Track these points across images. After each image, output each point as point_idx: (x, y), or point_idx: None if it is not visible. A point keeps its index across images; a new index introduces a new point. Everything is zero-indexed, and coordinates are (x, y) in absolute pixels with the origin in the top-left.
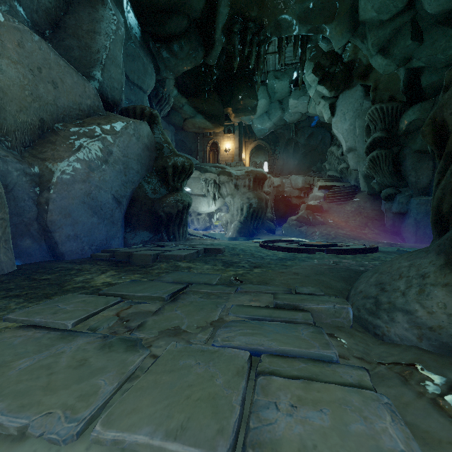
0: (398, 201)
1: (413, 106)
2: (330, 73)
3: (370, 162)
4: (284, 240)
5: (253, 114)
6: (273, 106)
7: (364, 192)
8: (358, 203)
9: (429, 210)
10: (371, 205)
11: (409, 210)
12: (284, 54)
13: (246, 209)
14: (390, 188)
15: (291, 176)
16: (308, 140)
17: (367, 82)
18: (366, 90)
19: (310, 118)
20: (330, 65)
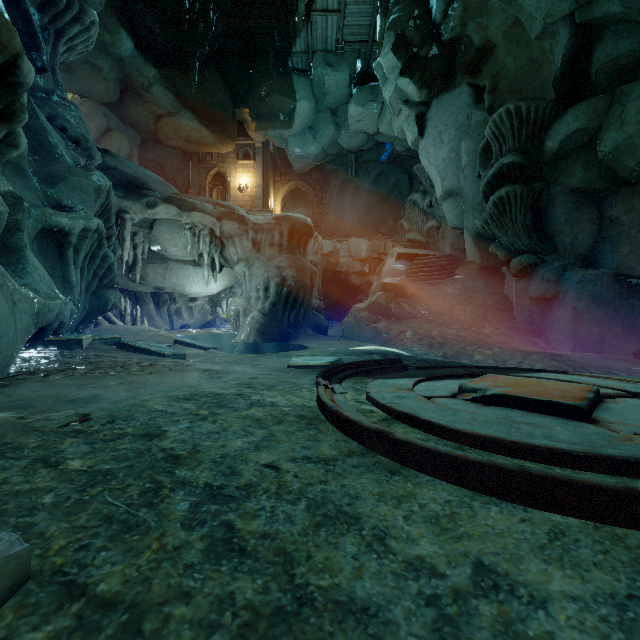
0: (542, 277)
1: (574, 106)
2: (421, 59)
3: (494, 209)
4: (377, 362)
5: (288, 127)
6: (322, 118)
7: (468, 265)
8: (463, 283)
9: (599, 292)
10: (486, 285)
11: (561, 292)
12: (343, 16)
13: (275, 288)
14: (528, 254)
15: (350, 239)
16: (376, 185)
17: (479, 79)
18: (476, 94)
19: (379, 146)
20: (420, 42)
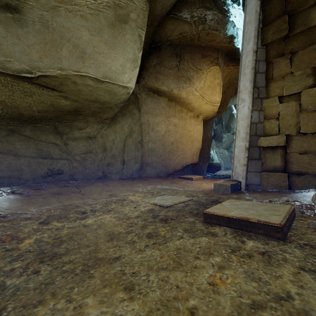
0: None
1: None
2: None
3: None
4: None
5: None
6: None
7: None
8: None
9: None
10: None
11: None
12: None
13: None
14: None
15: None
16: None
17: None
18: None
19: None
20: None
